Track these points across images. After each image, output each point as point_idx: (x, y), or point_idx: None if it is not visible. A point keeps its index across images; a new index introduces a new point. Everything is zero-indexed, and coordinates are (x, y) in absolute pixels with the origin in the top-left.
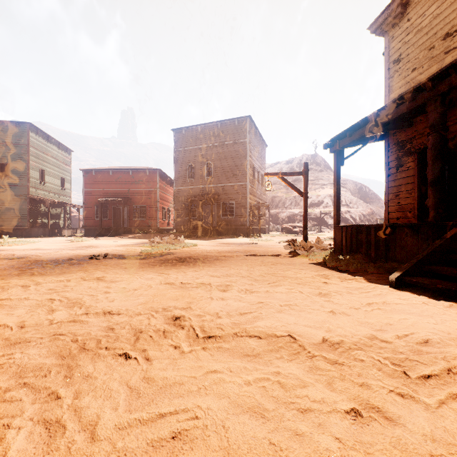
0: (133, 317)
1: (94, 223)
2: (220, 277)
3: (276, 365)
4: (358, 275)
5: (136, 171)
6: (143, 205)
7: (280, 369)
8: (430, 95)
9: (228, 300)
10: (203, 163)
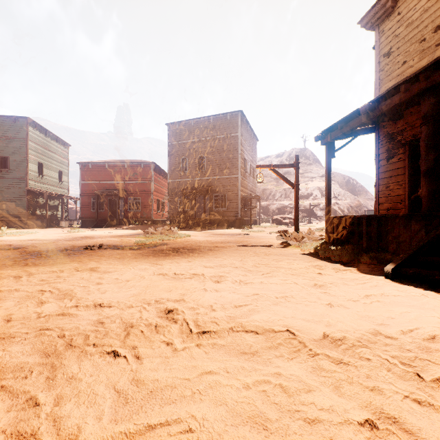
0: (124, 310)
1: (91, 215)
2: (213, 268)
3: (276, 364)
4: (352, 266)
5: (131, 164)
6: (138, 197)
7: (280, 369)
8: (423, 85)
9: (222, 292)
10: (196, 157)
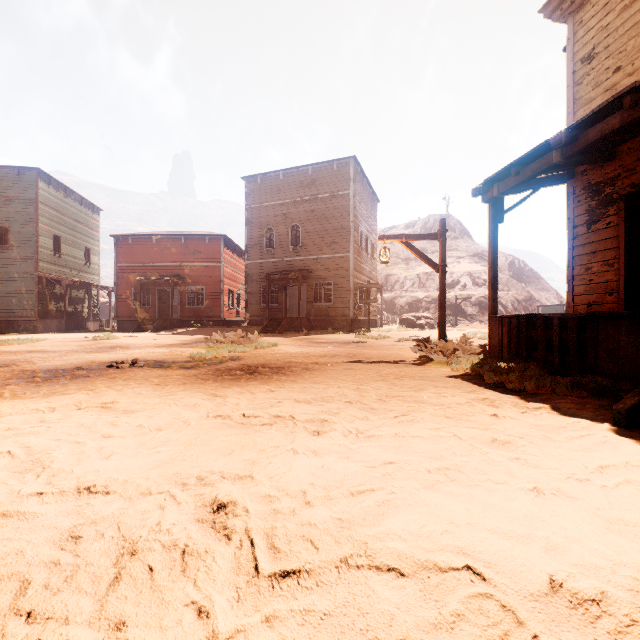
0: (133, 500)
1: (131, 313)
2: (310, 403)
3: None
4: (545, 400)
5: (190, 238)
6: (201, 286)
7: None
8: None
9: (325, 457)
10: (288, 226)
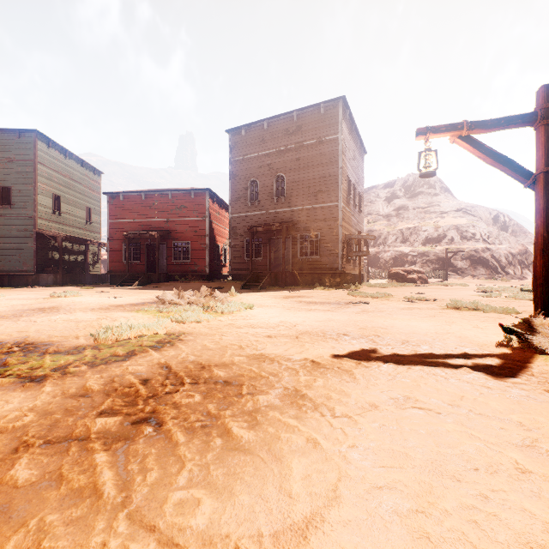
0: None
1: (122, 267)
2: None
3: None
4: None
5: (176, 193)
6: (187, 241)
7: None
8: None
9: None
10: (272, 177)
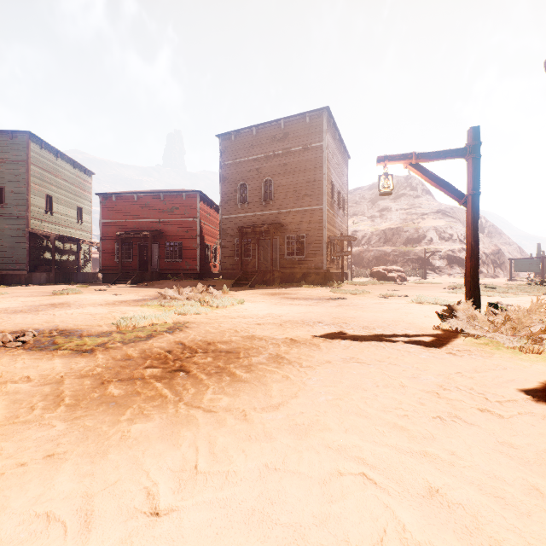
0: None
1: (114, 266)
2: None
3: None
4: None
5: (168, 195)
6: (179, 241)
7: None
8: None
9: None
10: (260, 181)
